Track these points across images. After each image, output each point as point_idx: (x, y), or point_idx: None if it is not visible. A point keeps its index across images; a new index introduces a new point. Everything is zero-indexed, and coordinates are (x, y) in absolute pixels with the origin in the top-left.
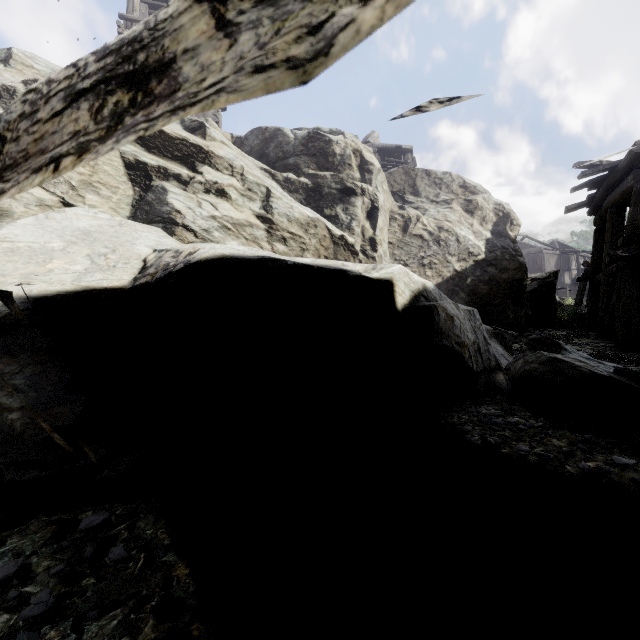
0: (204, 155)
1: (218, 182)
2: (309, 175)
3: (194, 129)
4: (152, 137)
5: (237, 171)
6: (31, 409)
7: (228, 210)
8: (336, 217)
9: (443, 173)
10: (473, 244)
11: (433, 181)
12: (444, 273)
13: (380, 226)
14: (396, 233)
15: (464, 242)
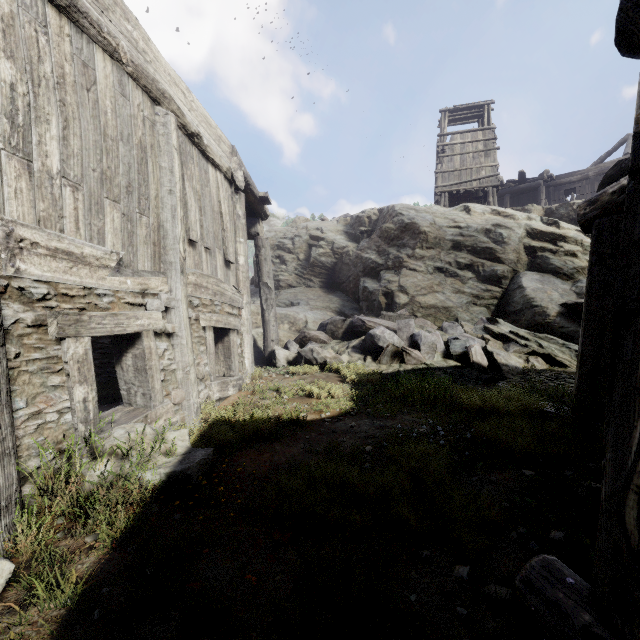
0: (561, 238)
1: (571, 250)
2: None
3: (550, 224)
4: (536, 234)
5: (578, 242)
6: None
7: (579, 263)
8: None
9: None
10: None
11: None
12: None
13: None
14: None
15: None
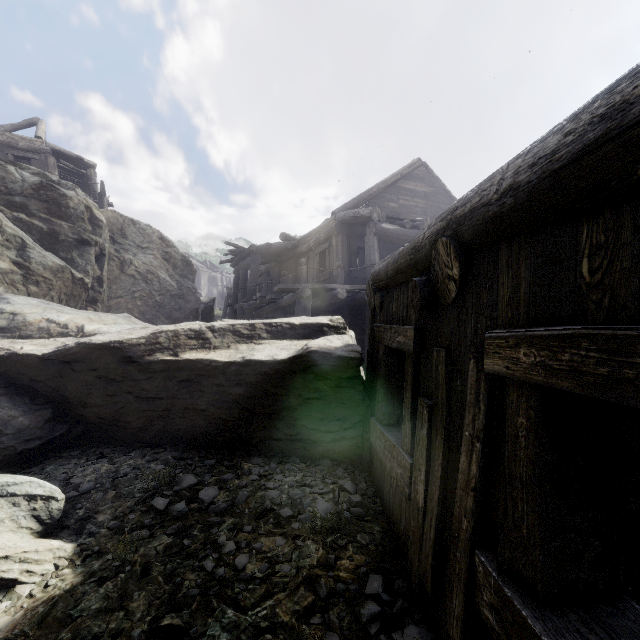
0: None
1: None
2: (43, 219)
3: None
4: None
5: None
6: (25, 415)
7: None
8: (72, 260)
9: (146, 225)
10: (170, 284)
11: (138, 230)
12: (151, 303)
13: (106, 268)
14: (114, 271)
15: (164, 282)
